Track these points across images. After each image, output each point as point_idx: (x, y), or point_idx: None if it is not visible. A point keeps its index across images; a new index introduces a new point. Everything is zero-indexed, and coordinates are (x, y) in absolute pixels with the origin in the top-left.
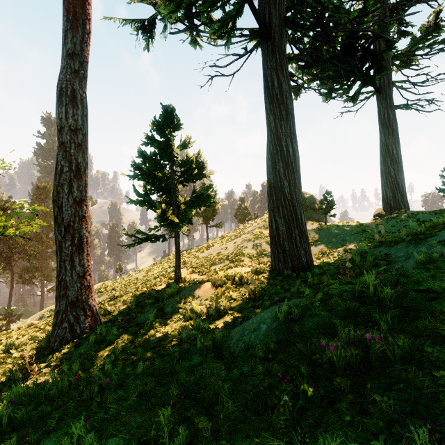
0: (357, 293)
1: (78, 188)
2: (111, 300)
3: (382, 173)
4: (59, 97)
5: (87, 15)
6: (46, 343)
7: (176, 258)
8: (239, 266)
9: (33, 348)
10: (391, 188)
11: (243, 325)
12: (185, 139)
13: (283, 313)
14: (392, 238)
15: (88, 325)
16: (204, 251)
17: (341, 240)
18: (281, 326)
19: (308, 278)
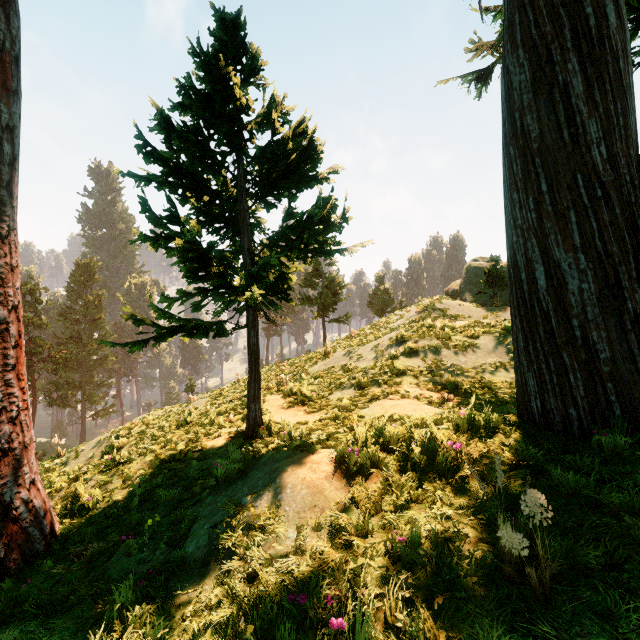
0: None
1: None
2: (106, 468)
3: None
4: None
5: None
6: None
7: (249, 376)
8: (395, 396)
9: None
10: None
11: None
12: (271, 99)
13: None
14: None
15: None
16: (319, 361)
17: None
18: None
19: None
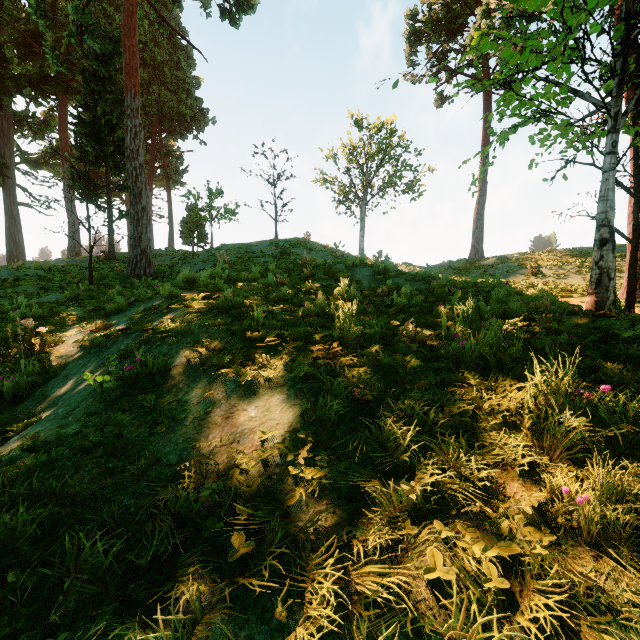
0: None
1: None
2: None
3: None
4: None
5: None
6: None
7: None
8: None
9: None
10: None
11: None
12: None
13: None
14: None
15: None
16: None
17: None
18: None
19: None
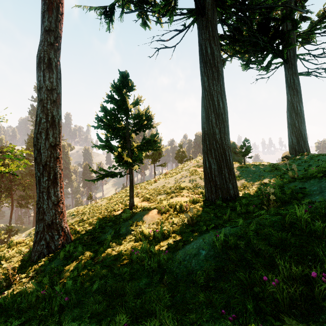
0: (287, 224)
1: (53, 135)
2: (80, 222)
3: (289, 125)
4: (38, 64)
5: (61, 0)
6: (28, 256)
7: (130, 190)
8: (179, 196)
9: (19, 260)
10: (295, 136)
11: (184, 250)
12: (137, 98)
13: (220, 242)
14: (304, 174)
15: (61, 242)
16: (152, 184)
17: (258, 176)
18: (218, 253)
19: (236, 207)
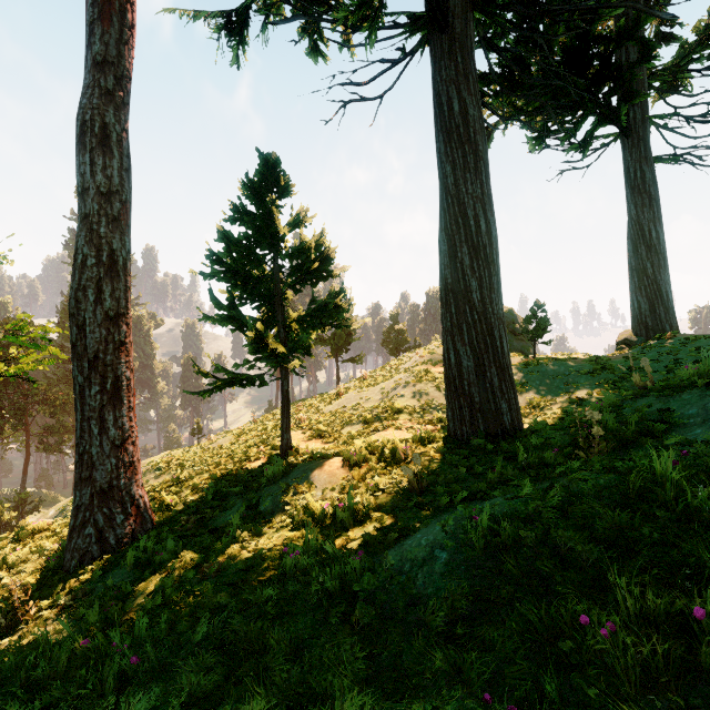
0: (632, 492)
1: (113, 294)
2: (174, 484)
3: (632, 271)
4: (80, 137)
5: None
6: (57, 560)
7: (282, 414)
8: (390, 428)
9: (37, 569)
10: (647, 297)
11: (401, 549)
12: (298, 211)
13: (481, 533)
14: (667, 380)
15: (130, 530)
16: (333, 401)
17: (564, 384)
18: (477, 558)
19: (516, 453)
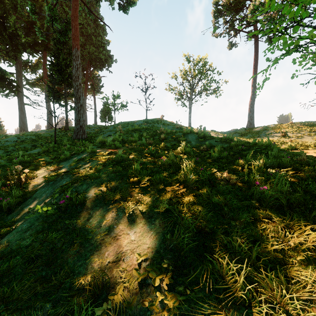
0: None
1: None
2: None
3: None
4: None
5: None
6: None
7: None
8: None
9: None
10: None
11: None
12: None
13: None
14: None
15: None
16: None
17: None
18: None
19: None
